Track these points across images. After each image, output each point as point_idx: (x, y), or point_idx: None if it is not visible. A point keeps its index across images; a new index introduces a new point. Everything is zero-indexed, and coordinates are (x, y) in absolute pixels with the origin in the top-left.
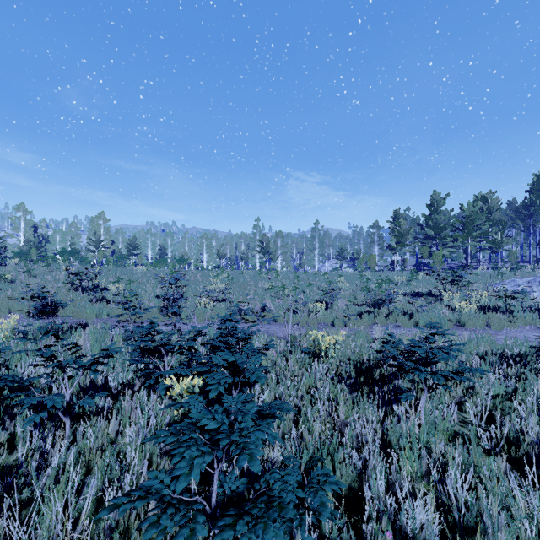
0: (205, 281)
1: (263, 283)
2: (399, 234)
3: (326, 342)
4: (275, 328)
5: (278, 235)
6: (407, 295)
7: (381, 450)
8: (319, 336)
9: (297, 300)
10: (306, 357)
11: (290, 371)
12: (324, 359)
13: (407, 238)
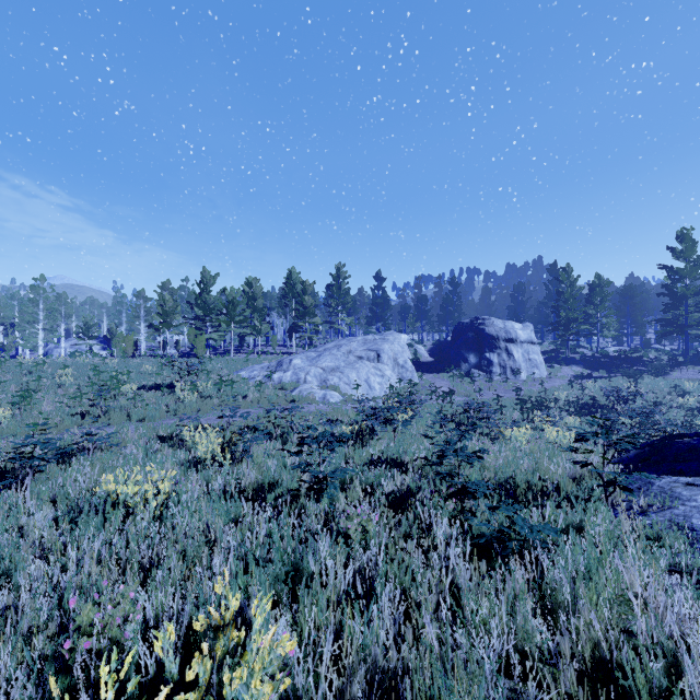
0: None
1: None
2: (164, 312)
3: None
4: None
5: None
6: (146, 388)
7: None
8: None
9: None
10: None
11: None
12: None
13: (173, 317)
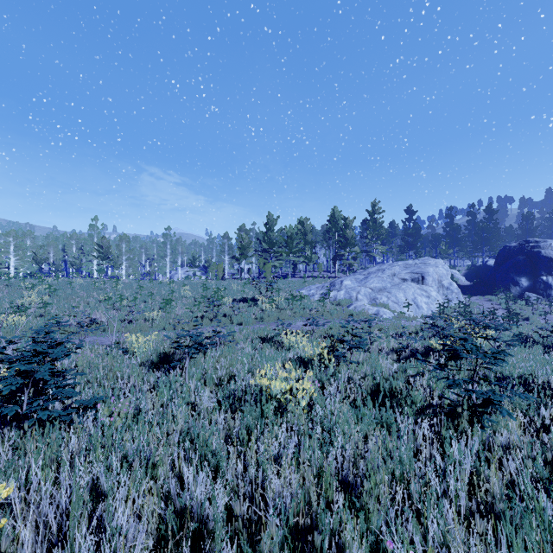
0: (13, 294)
1: (98, 294)
2: (242, 246)
3: (140, 341)
4: (104, 338)
5: (123, 239)
6: (236, 301)
7: (153, 394)
8: (133, 337)
9: (132, 310)
10: (122, 354)
11: (104, 365)
12: (138, 354)
13: (248, 250)
